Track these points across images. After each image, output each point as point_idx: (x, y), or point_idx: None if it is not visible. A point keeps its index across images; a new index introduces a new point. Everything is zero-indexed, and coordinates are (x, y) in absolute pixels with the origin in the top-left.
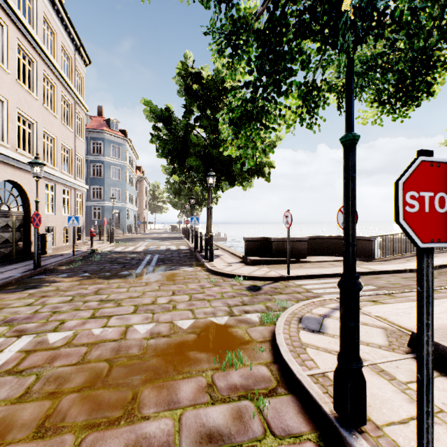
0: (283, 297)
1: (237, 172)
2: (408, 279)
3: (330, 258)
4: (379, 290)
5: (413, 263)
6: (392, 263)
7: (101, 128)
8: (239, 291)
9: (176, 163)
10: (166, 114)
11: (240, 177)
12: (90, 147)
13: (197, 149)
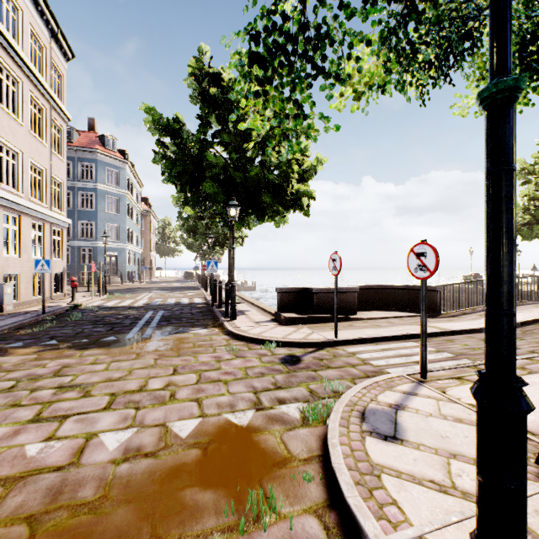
0: (333, 374)
1: (267, 202)
2: None
3: (386, 313)
4: (458, 360)
5: None
6: (463, 320)
7: (93, 146)
8: (270, 365)
9: (187, 190)
10: (174, 125)
11: (272, 209)
12: (77, 170)
13: (215, 171)
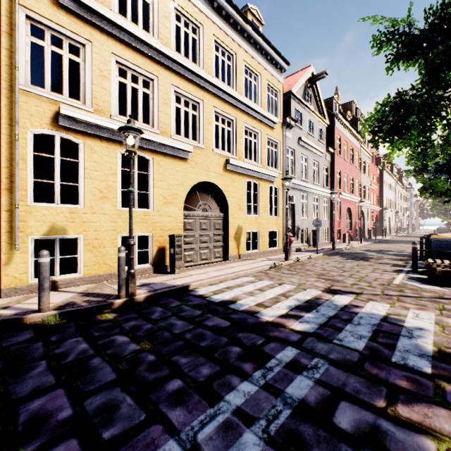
0: None
1: None
2: None
3: None
4: None
5: None
6: None
7: None
8: None
9: None
10: None
11: None
12: None
13: None
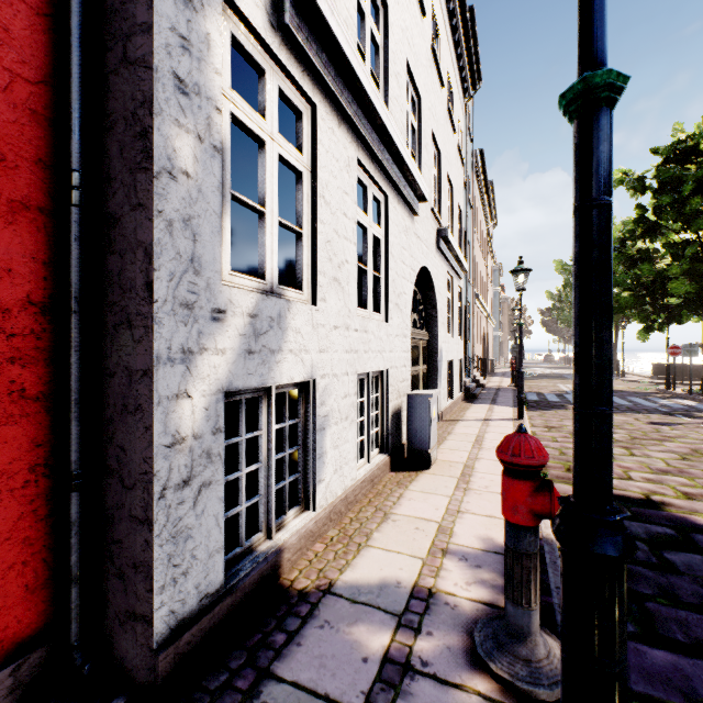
0: None
1: None
2: None
3: None
4: None
5: None
6: None
7: None
8: (644, 385)
9: None
10: None
11: None
12: None
13: None
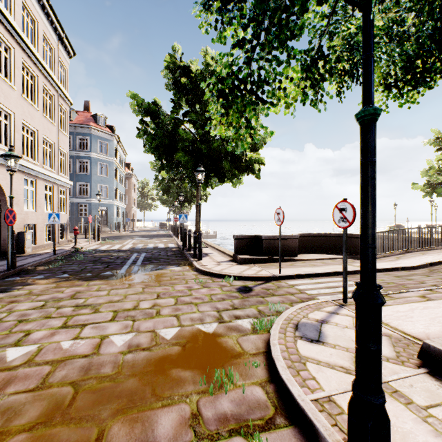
0: (276, 300)
1: (226, 168)
2: (401, 278)
3: (321, 255)
4: None
5: (403, 261)
6: (383, 261)
7: (88, 123)
8: (229, 293)
9: (164, 159)
10: (154, 108)
11: (230, 173)
12: (76, 142)
13: (185, 143)
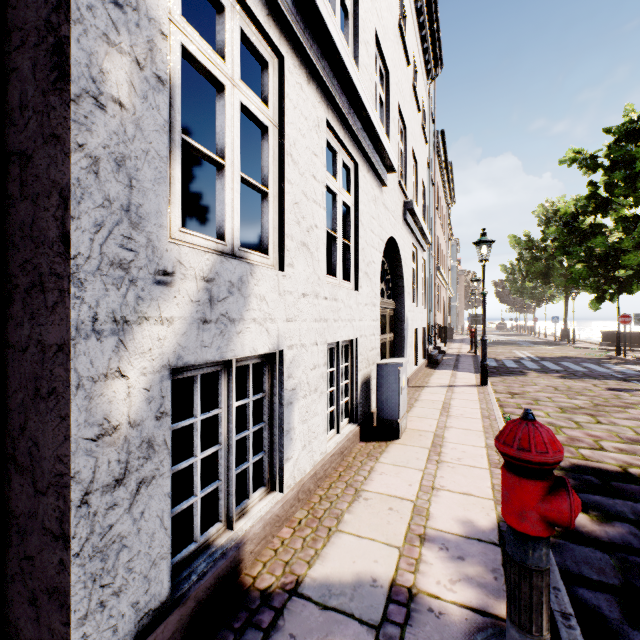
0: None
1: None
2: None
3: None
4: None
5: None
6: None
7: None
8: (594, 351)
9: (539, 280)
10: (529, 244)
11: None
12: None
13: (559, 272)
